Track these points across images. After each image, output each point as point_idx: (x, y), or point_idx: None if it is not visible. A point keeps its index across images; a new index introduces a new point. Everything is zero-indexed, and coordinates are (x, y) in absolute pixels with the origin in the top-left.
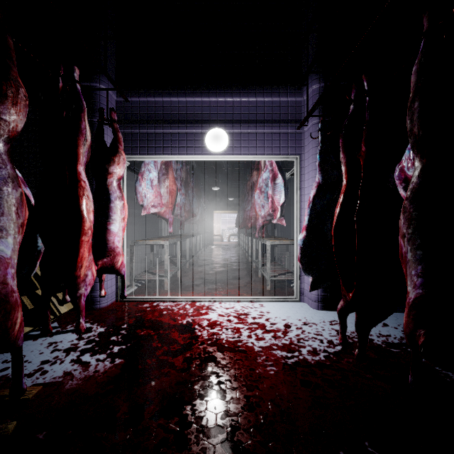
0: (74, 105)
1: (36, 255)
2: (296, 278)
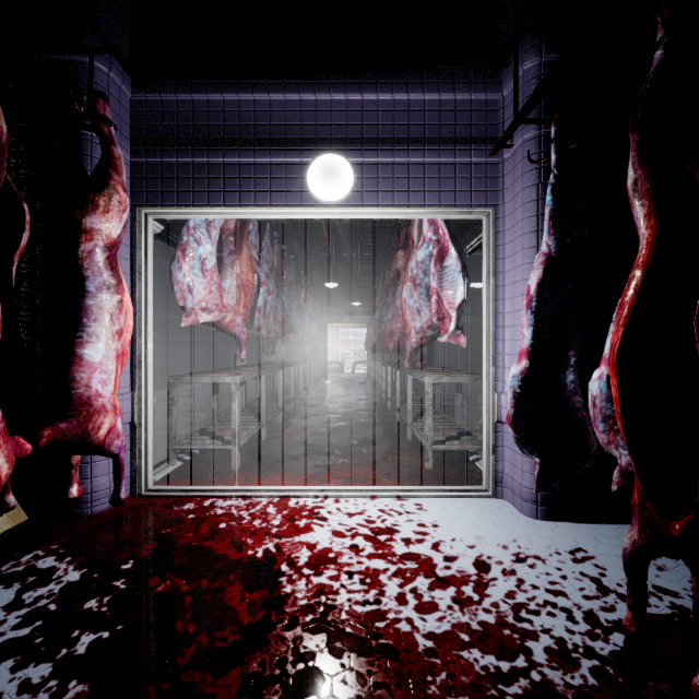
0: None
1: None
2: (486, 450)
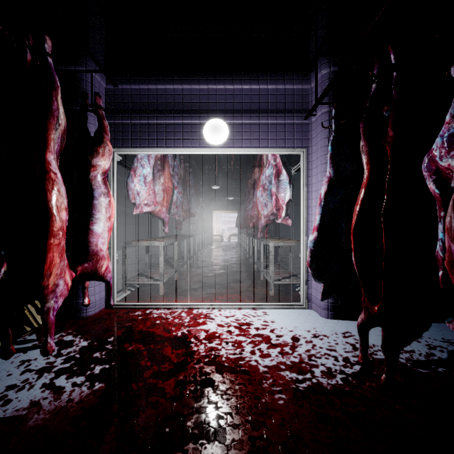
0: (45, 81)
1: (1, 259)
2: (302, 283)
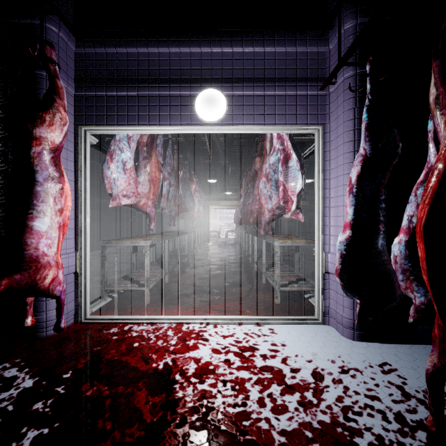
0: None
1: None
2: (317, 292)
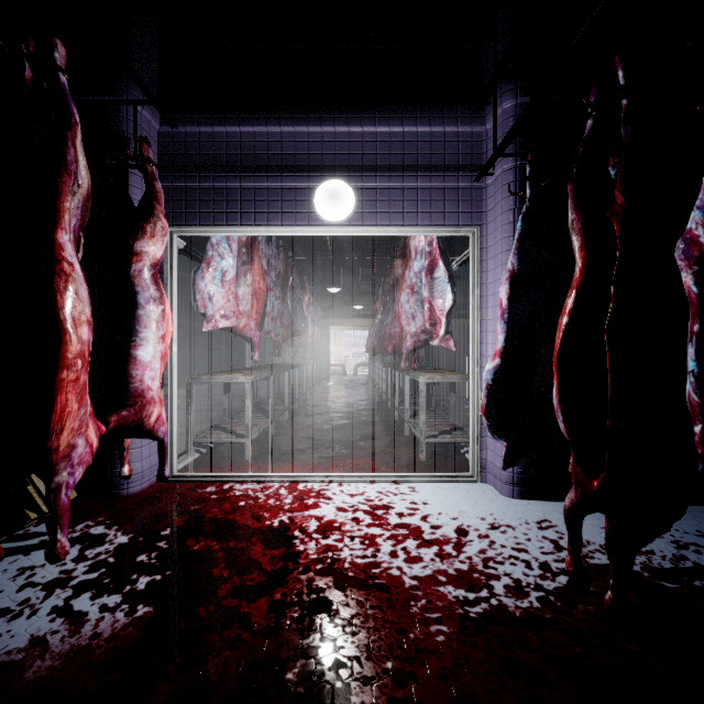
0: (55, 114)
1: None
2: (472, 441)
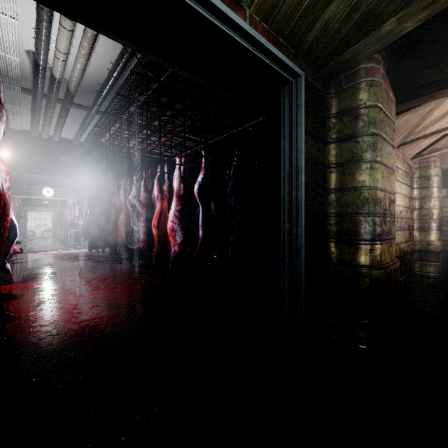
0: None
1: None
2: (82, 241)
